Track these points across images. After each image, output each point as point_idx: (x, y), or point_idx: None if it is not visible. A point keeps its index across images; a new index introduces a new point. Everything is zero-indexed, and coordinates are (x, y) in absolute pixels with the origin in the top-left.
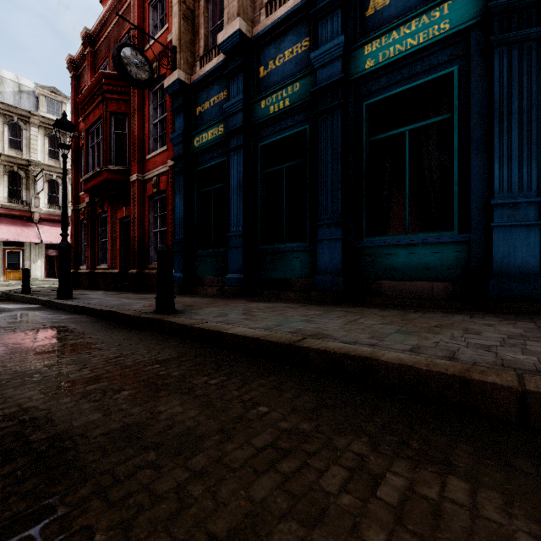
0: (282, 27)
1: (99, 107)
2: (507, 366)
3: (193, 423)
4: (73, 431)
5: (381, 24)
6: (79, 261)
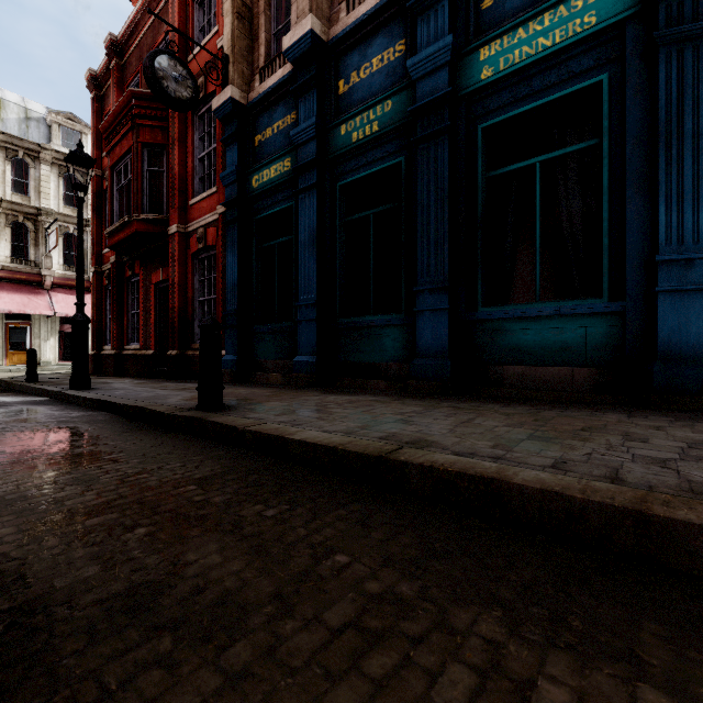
0: (369, 26)
1: (128, 137)
2: (699, 492)
3: (235, 582)
4: (53, 597)
5: (503, 19)
6: (102, 339)
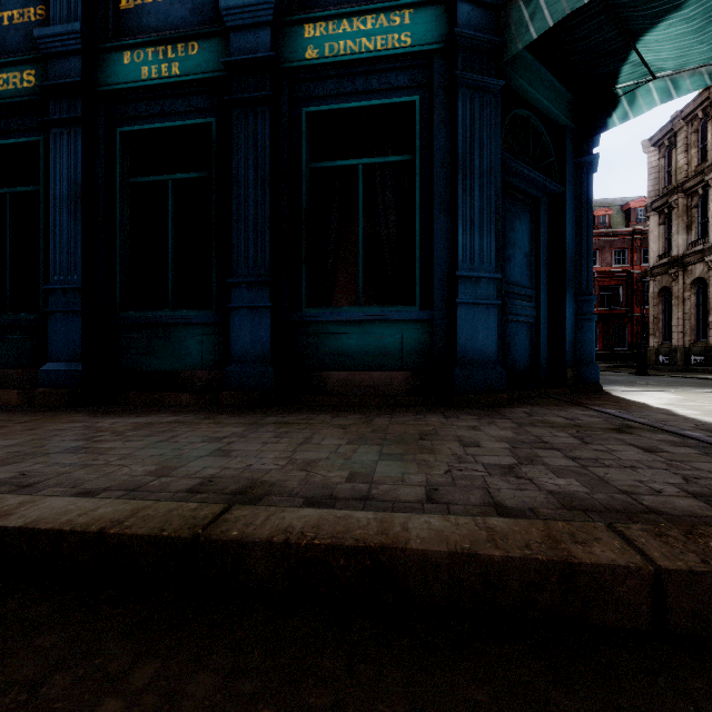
0: None
1: None
2: (570, 507)
3: None
4: None
5: (328, 3)
6: None
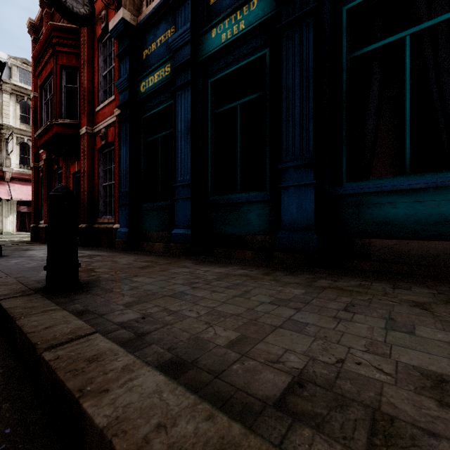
0: None
1: (50, 61)
2: None
3: None
4: None
5: None
6: (39, 216)
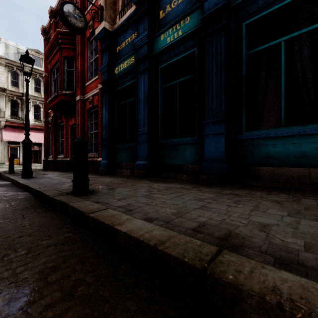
0: None
1: (57, 54)
2: None
3: None
4: None
5: None
6: (48, 153)
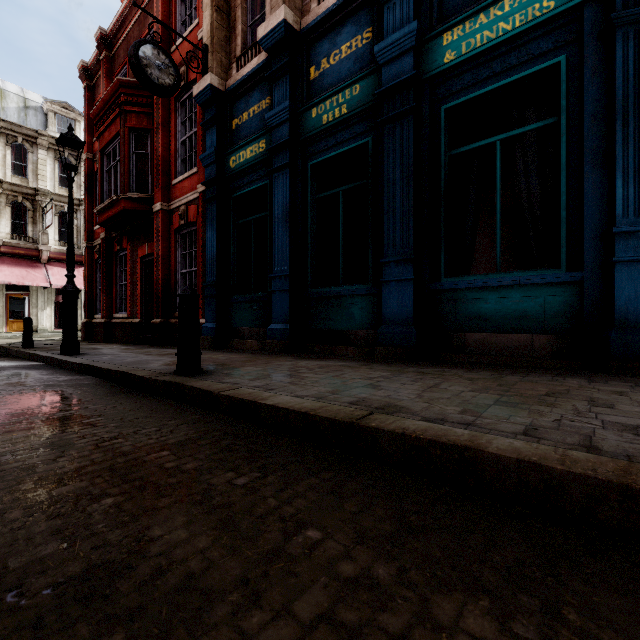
0: (338, 16)
1: (116, 122)
2: None
3: (200, 563)
4: (3, 580)
5: (464, 5)
6: (93, 309)
